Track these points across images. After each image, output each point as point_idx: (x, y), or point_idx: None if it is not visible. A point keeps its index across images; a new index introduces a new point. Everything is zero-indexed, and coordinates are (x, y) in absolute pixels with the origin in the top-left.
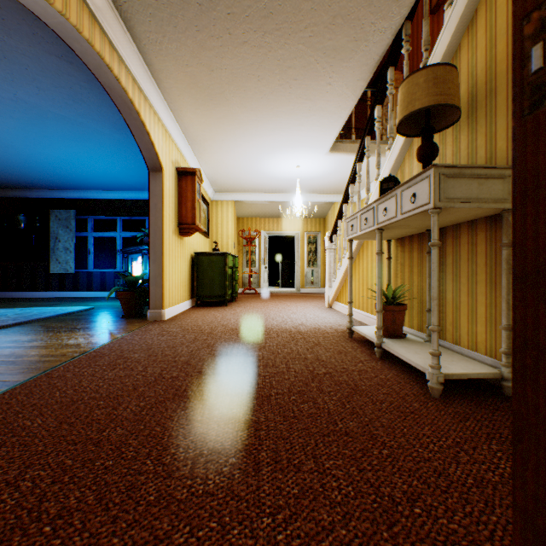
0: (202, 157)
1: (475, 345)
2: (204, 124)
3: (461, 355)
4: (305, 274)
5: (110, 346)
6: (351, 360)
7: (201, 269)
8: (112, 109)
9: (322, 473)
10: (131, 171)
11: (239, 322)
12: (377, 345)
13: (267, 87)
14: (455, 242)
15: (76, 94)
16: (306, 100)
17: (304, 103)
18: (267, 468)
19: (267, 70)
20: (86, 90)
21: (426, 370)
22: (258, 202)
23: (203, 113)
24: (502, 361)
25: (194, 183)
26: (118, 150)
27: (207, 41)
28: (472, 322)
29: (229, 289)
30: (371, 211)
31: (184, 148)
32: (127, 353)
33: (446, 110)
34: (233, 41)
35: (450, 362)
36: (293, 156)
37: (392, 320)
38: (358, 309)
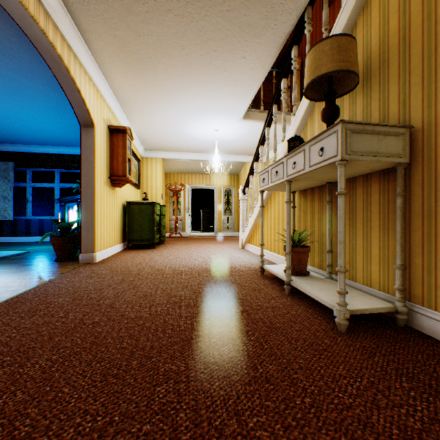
0: (133, 118)
1: (370, 281)
2: (133, 88)
3: (358, 290)
4: (222, 220)
5: (35, 291)
6: (264, 297)
7: (132, 216)
8: (44, 67)
9: (246, 436)
10: (67, 128)
11: (165, 263)
12: (286, 282)
13: (190, 56)
14: (352, 193)
15: (5, 48)
16: (224, 71)
17: (222, 74)
18: (186, 436)
19: (190, 39)
20: (16, 45)
21: (334, 307)
22: (182, 160)
23: (132, 76)
24: (397, 296)
25: (125, 140)
26: (53, 107)
27: (134, 5)
28: (367, 262)
29: (157, 234)
30: (281, 165)
31: (116, 108)
32: (51, 298)
33: (345, 78)
34: (158, 8)
35: (351, 297)
36: (212, 121)
37: (299, 260)
38: (267, 250)
